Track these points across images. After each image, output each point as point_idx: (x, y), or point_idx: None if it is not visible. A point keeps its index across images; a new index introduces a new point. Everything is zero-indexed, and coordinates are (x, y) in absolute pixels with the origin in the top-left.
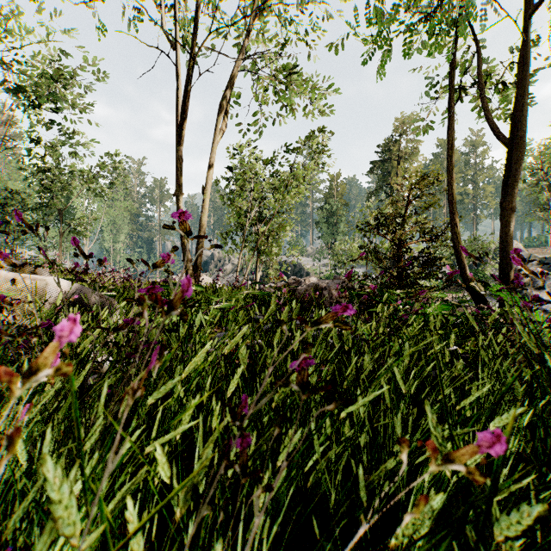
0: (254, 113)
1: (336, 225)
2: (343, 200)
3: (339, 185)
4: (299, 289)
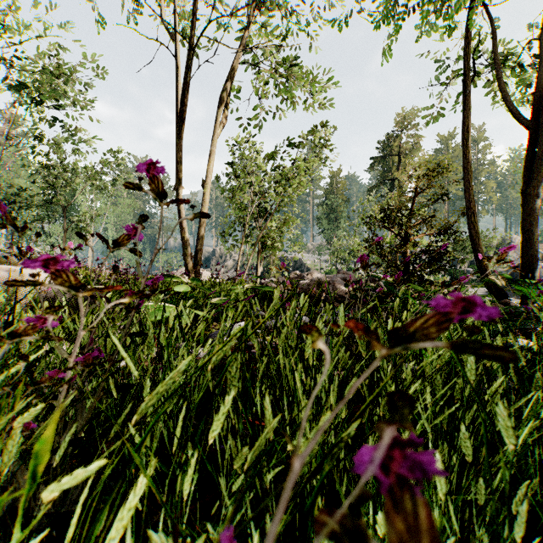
0: (255, 107)
1: (336, 221)
2: (343, 196)
3: (340, 181)
4: (301, 284)
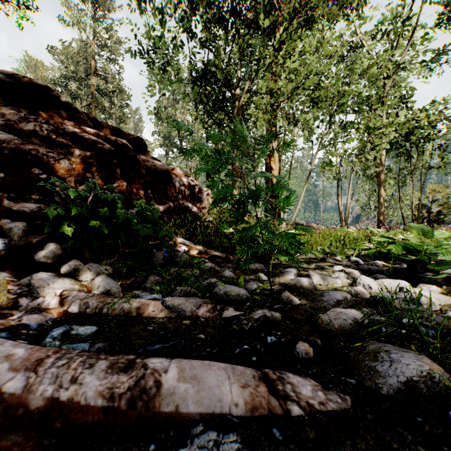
0: None
1: None
2: None
3: None
4: None
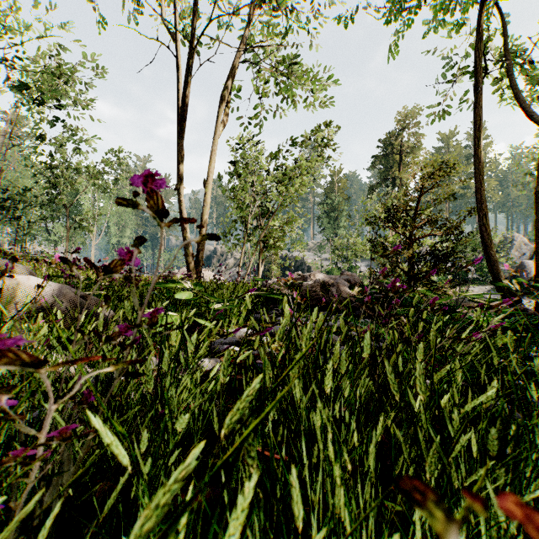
0: (256, 106)
1: (337, 219)
2: (344, 194)
3: (340, 180)
4: (304, 285)
